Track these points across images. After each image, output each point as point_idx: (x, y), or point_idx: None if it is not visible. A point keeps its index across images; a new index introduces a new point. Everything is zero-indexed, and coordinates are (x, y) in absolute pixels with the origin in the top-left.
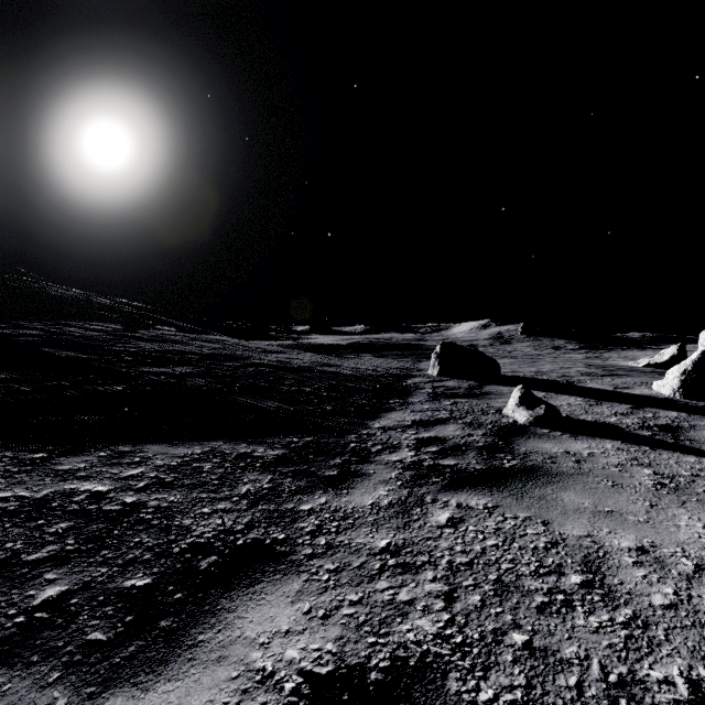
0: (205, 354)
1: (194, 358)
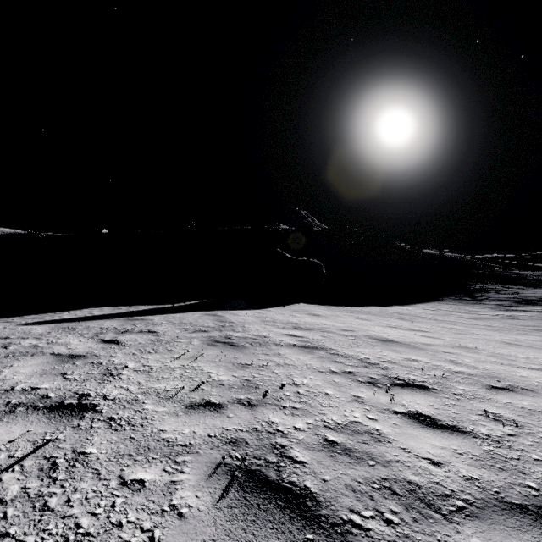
0: (515, 276)
1: (513, 277)
